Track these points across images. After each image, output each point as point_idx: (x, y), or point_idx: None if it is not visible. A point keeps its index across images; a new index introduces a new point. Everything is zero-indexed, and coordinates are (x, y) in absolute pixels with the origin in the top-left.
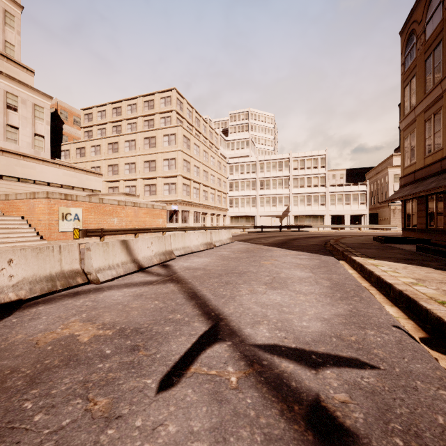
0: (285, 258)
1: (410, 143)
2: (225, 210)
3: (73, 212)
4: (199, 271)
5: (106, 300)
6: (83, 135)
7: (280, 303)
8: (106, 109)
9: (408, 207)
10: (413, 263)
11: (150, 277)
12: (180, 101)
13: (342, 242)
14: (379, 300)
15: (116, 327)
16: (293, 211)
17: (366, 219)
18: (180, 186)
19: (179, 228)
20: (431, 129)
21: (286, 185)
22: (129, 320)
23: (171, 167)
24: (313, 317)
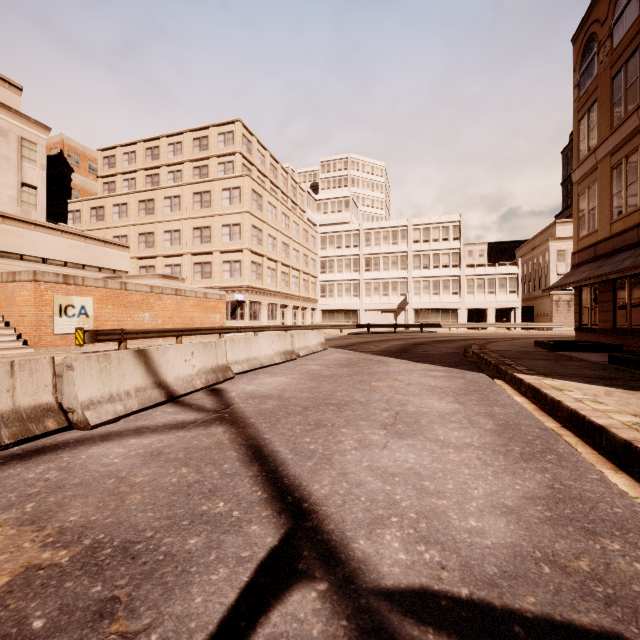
0: (409, 375)
1: (589, 202)
2: (314, 302)
3: (78, 304)
4: (271, 401)
5: (90, 465)
6: (102, 188)
7: (416, 470)
8: (136, 150)
9: (585, 296)
10: (617, 385)
11: (184, 414)
12: (247, 139)
13: (491, 350)
14: (587, 457)
15: (83, 541)
16: (413, 303)
17: (517, 314)
18: (248, 265)
19: (245, 327)
20: (622, 180)
21: (403, 265)
22: (118, 520)
23: (233, 237)
24: (485, 504)
